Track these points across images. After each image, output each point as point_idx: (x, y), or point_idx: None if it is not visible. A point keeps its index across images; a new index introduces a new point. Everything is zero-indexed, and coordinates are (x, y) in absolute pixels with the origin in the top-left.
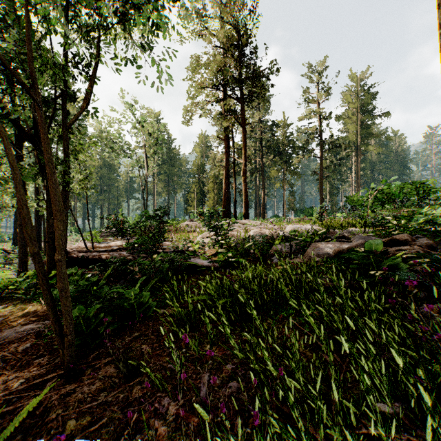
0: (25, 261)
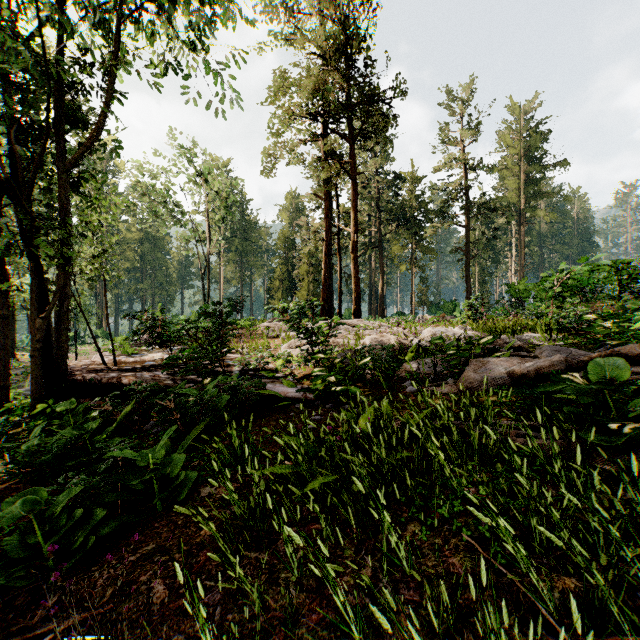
0: (5, 386)
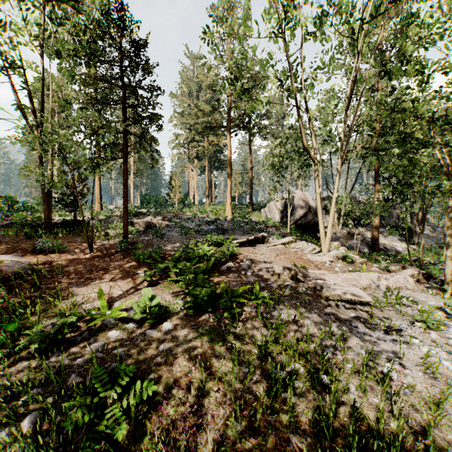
0: None
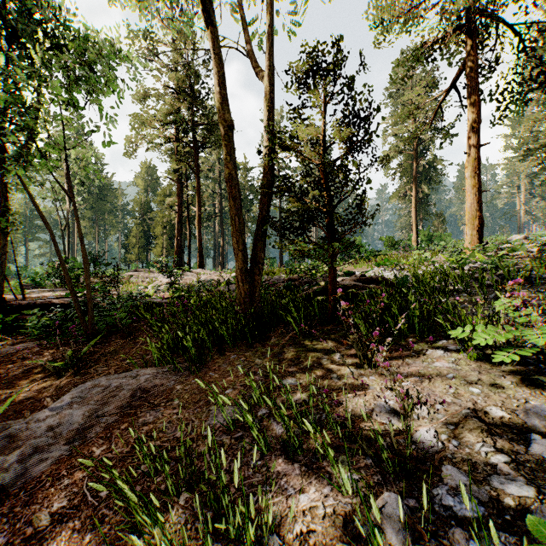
0: None
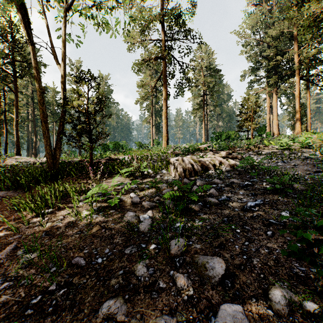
0: None
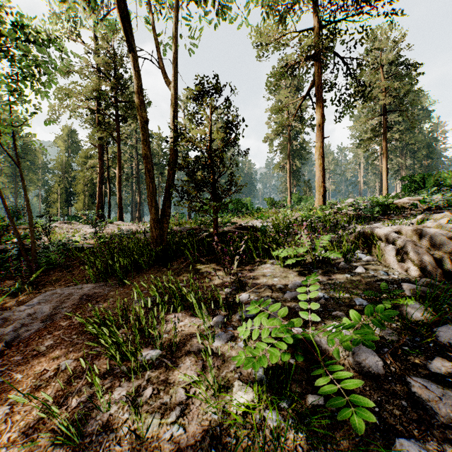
0: None
